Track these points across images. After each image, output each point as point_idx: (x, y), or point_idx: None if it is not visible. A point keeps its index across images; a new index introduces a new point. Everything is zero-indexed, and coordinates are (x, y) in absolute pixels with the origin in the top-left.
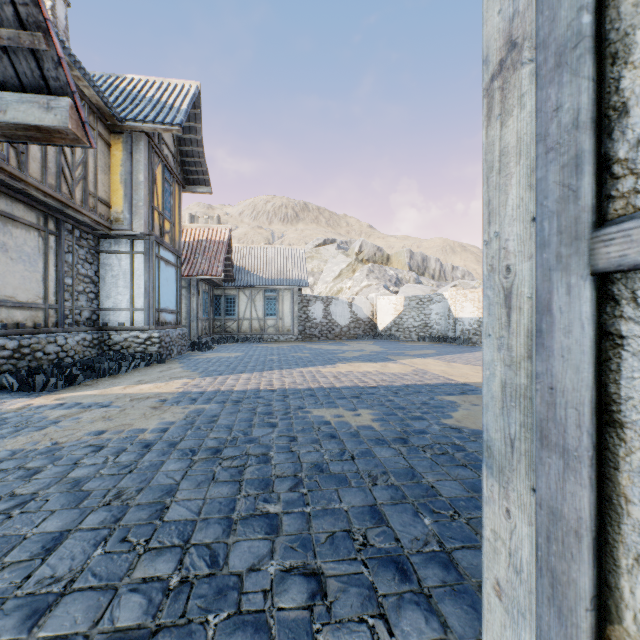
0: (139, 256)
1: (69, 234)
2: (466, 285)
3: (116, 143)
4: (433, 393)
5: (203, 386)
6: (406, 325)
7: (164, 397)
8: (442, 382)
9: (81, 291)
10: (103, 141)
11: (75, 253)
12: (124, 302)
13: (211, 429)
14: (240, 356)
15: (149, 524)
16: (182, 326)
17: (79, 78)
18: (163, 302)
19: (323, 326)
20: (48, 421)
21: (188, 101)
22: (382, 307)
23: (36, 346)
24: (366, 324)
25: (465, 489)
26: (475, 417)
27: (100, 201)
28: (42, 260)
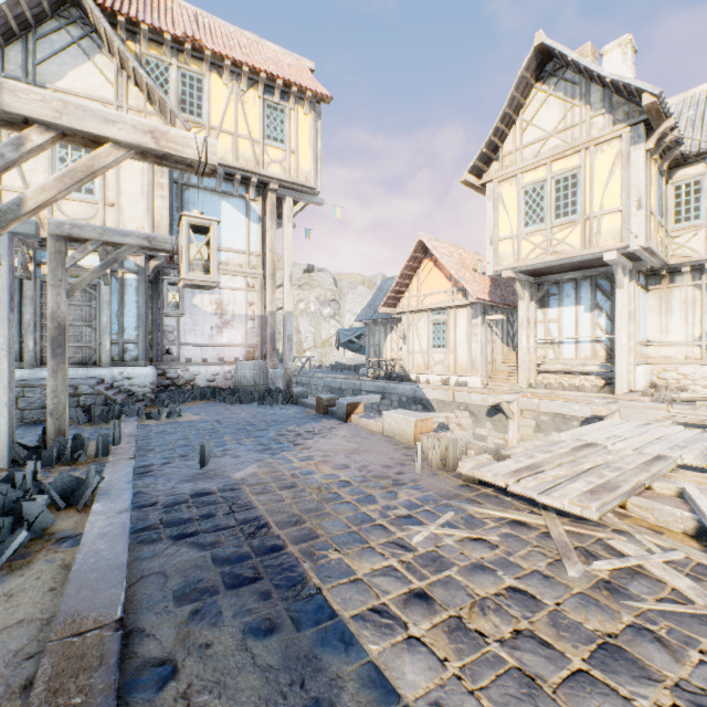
0: None
1: None
2: None
3: None
4: None
5: None
6: None
7: None
8: None
9: None
10: None
11: None
12: None
13: None
14: None
15: None
16: None
17: None
18: None
19: None
20: None
21: None
22: None
23: None
24: None
25: None
26: None
27: None
28: None
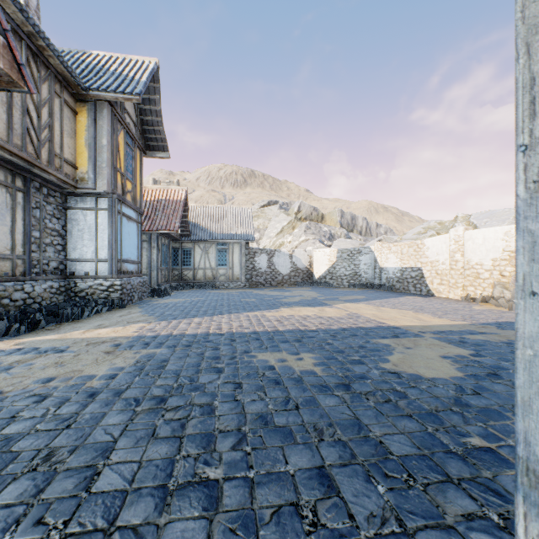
0: (103, 212)
1: (37, 191)
2: (390, 239)
3: (81, 110)
4: (368, 336)
5: (157, 330)
6: (339, 274)
7: (119, 341)
8: (375, 325)
9: (49, 243)
10: (69, 108)
11: (43, 209)
12: (89, 253)
13: (159, 375)
14: (194, 301)
15: (73, 497)
16: (143, 275)
17: (44, 48)
18: (125, 253)
19: (267, 275)
20: (0, 367)
21: (147, 74)
22: (318, 258)
23: (3, 293)
24: (304, 273)
25: (415, 445)
26: (410, 361)
27: (66, 162)
28: (10, 214)
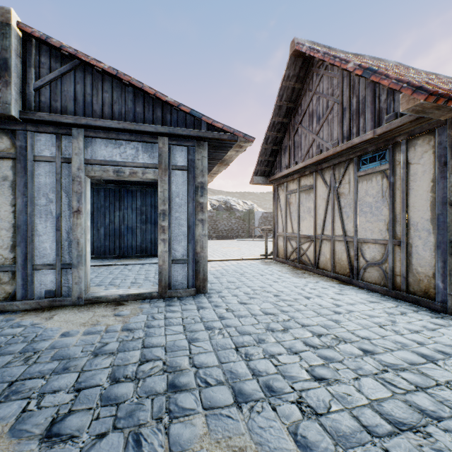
0: None
1: None
2: None
3: None
4: None
5: None
6: None
7: None
8: None
9: None
10: None
11: None
12: None
13: (451, 388)
14: None
15: (314, 309)
16: None
17: None
18: None
19: None
20: None
21: None
22: None
23: None
24: None
25: (166, 329)
26: None
27: None
28: None
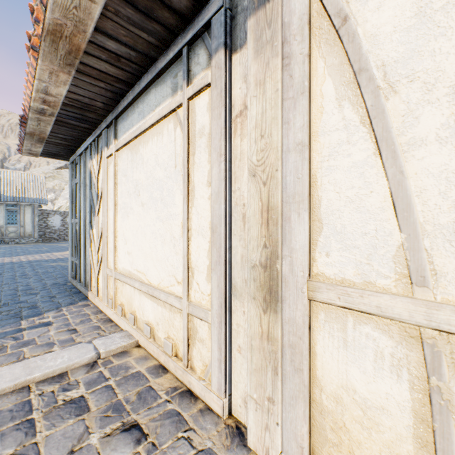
0: None
1: None
2: None
3: None
4: None
5: None
6: None
7: None
8: None
9: None
10: None
11: None
12: None
13: None
14: None
15: None
16: None
17: None
18: None
19: (61, 231)
20: None
21: None
22: None
23: None
24: None
25: None
26: None
27: None
28: None
